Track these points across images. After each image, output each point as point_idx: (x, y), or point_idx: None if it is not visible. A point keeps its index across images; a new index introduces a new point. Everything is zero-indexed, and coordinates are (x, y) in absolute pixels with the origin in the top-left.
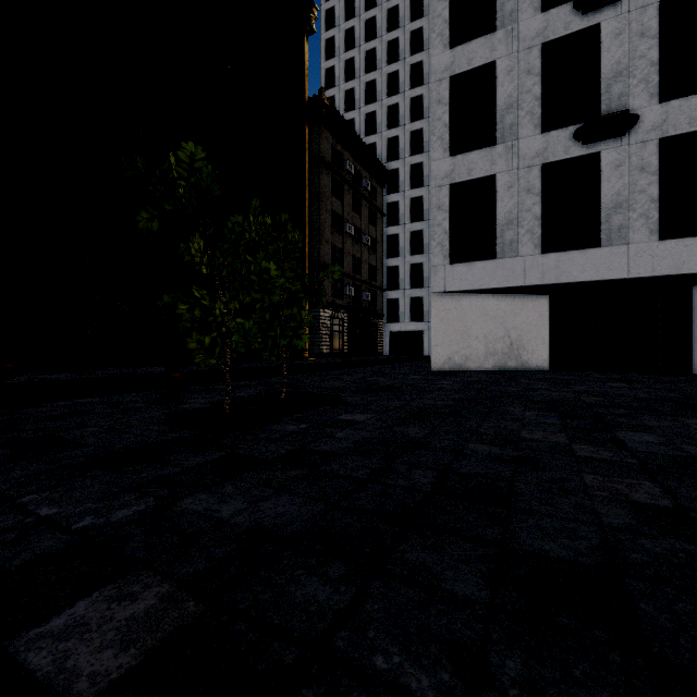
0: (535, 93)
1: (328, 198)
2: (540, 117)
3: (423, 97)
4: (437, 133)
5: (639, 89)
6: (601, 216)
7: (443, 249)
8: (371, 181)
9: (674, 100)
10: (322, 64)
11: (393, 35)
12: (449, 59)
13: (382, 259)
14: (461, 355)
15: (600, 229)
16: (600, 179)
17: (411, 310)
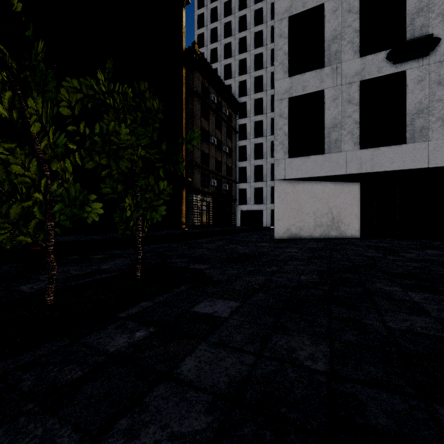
0: (354, 26)
1: (199, 119)
2: (359, 45)
3: (262, 54)
4: (279, 59)
5: (437, 21)
6: (407, 119)
7: (284, 147)
8: (228, 109)
9: None
10: (195, 31)
11: (243, 12)
12: (288, 3)
13: (236, 162)
14: (296, 227)
15: (406, 130)
16: (406, 91)
17: (254, 196)
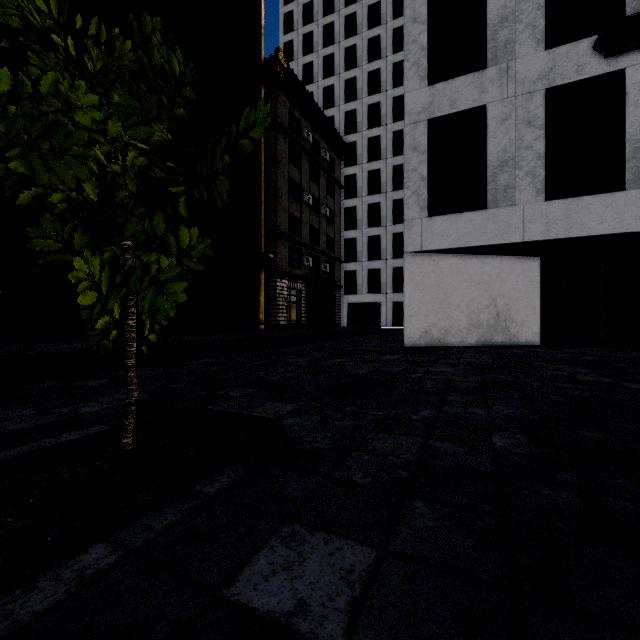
0: None
1: (285, 165)
2: (544, 29)
3: (380, 71)
4: (412, 58)
5: None
6: (626, 150)
7: (420, 199)
8: (330, 152)
9: None
10: (281, 38)
11: (351, 9)
12: None
13: (340, 231)
14: (439, 328)
15: (625, 167)
16: (625, 103)
17: (368, 282)
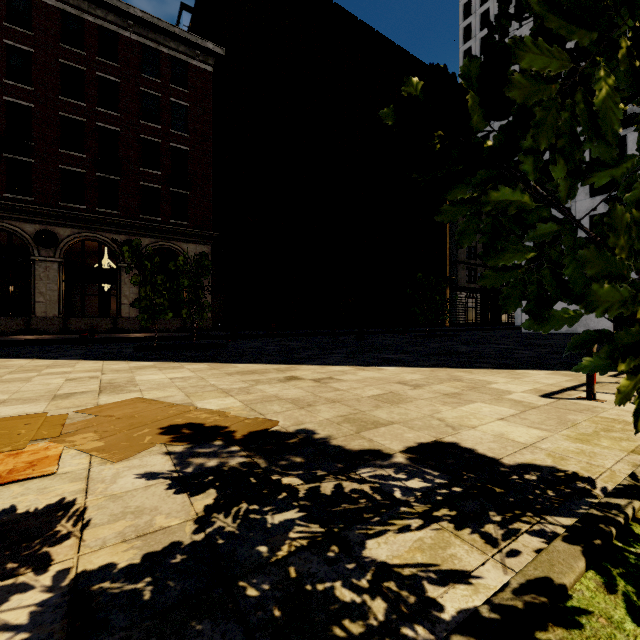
0: None
1: None
2: (589, 189)
3: None
4: None
5: None
6: None
7: None
8: None
9: None
10: None
11: None
12: None
13: None
14: None
15: None
16: None
17: None
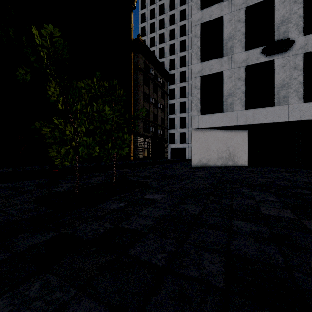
0: (242, 31)
1: (142, 86)
2: (245, 43)
3: (185, 41)
4: (194, 51)
5: (294, 29)
6: (275, 91)
7: (197, 108)
8: (162, 79)
9: (311, 34)
10: (139, 25)
11: (172, 12)
12: (200, 15)
13: (167, 115)
14: (206, 159)
15: (274, 97)
16: (274, 73)
17: (180, 138)
